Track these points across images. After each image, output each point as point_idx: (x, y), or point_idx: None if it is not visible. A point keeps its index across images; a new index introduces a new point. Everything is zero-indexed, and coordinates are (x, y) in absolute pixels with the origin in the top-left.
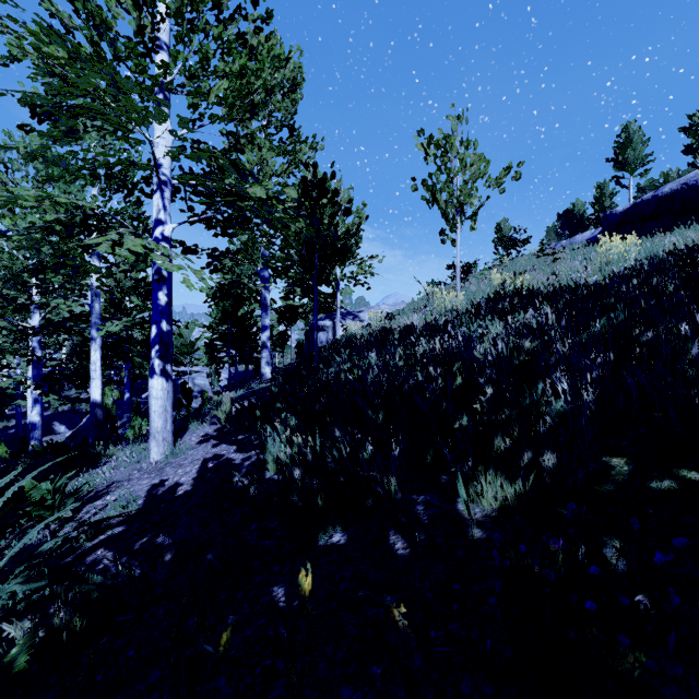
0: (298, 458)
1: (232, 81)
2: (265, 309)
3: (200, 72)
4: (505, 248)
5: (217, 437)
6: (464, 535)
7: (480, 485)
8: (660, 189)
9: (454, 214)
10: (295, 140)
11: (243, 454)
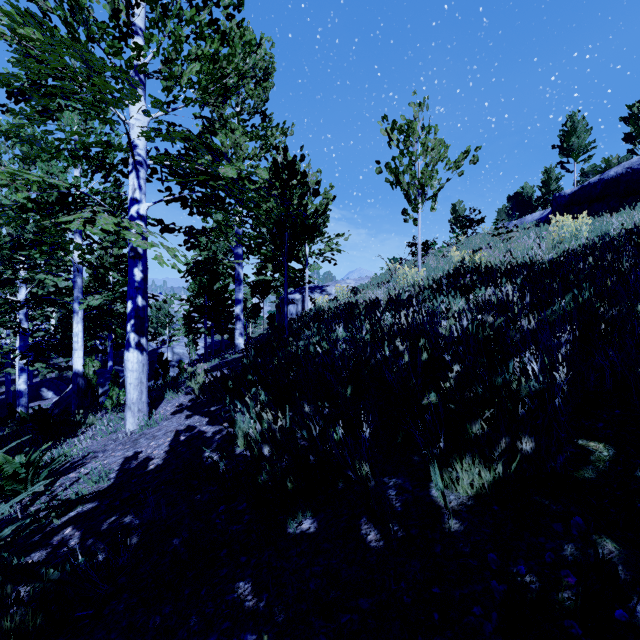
0: (268, 434)
1: (204, 65)
2: (239, 284)
3: (173, 55)
4: (461, 227)
5: (191, 408)
6: (440, 527)
7: (455, 471)
8: (605, 173)
9: (416, 195)
10: (266, 125)
11: (214, 427)
